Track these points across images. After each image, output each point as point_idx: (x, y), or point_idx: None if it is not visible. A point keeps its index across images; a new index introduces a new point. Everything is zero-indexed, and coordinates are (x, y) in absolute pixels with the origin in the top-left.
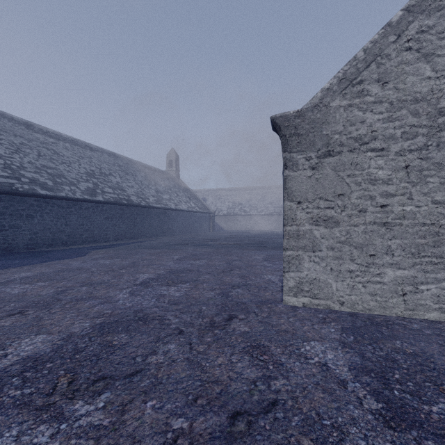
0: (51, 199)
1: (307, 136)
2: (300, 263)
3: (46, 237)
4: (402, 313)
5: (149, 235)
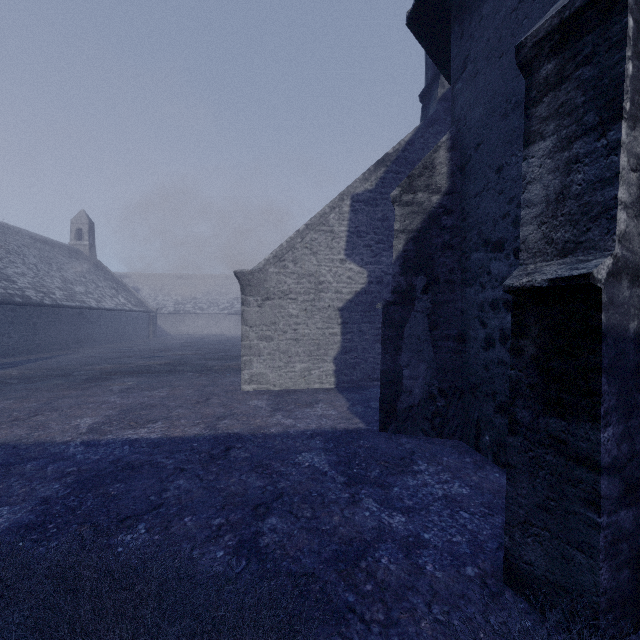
0: None
1: (256, 287)
2: (251, 364)
3: None
4: (304, 387)
5: (57, 347)
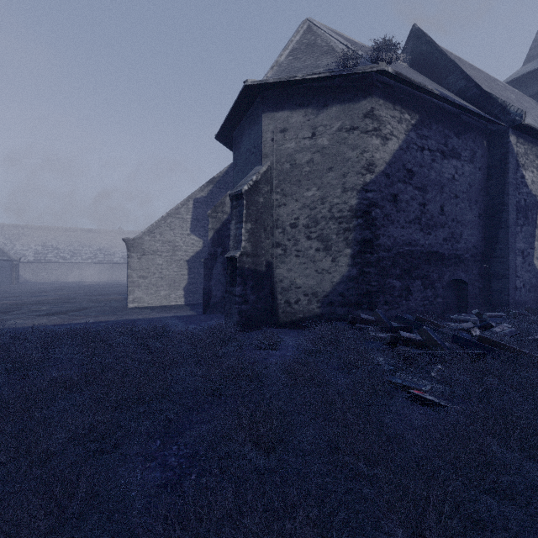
0: None
1: (137, 248)
2: (134, 292)
3: None
4: (166, 304)
5: None
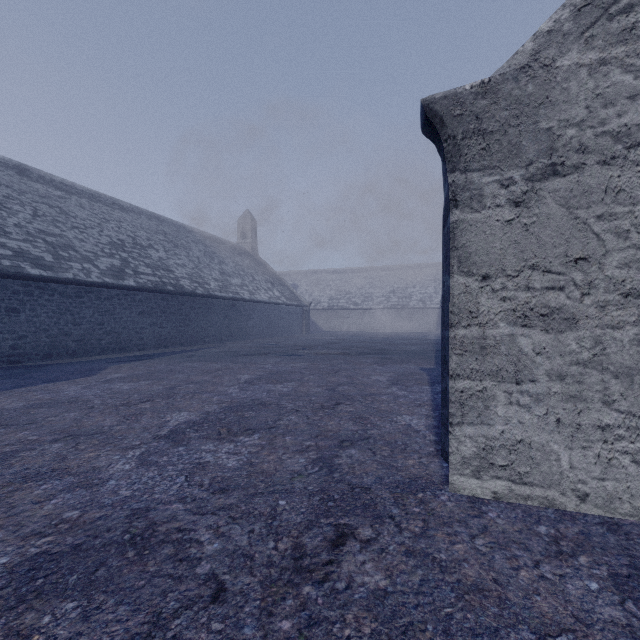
0: (49, 283)
1: (504, 135)
2: (486, 406)
3: (40, 343)
4: None
5: (210, 339)
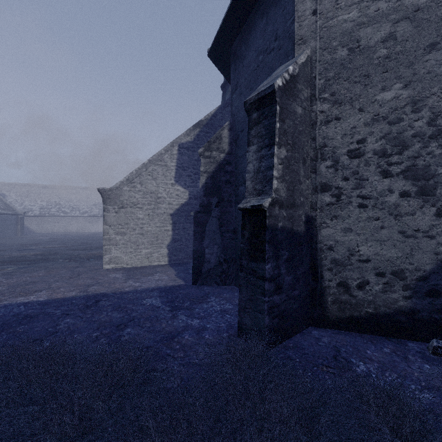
0: None
1: (114, 199)
2: (111, 251)
3: None
4: (148, 264)
5: None
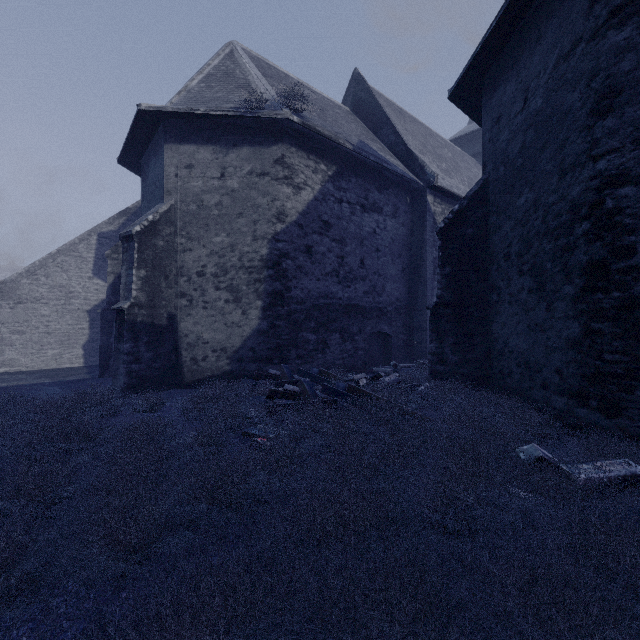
0: None
1: (8, 294)
2: (4, 352)
3: None
4: (56, 367)
5: None
